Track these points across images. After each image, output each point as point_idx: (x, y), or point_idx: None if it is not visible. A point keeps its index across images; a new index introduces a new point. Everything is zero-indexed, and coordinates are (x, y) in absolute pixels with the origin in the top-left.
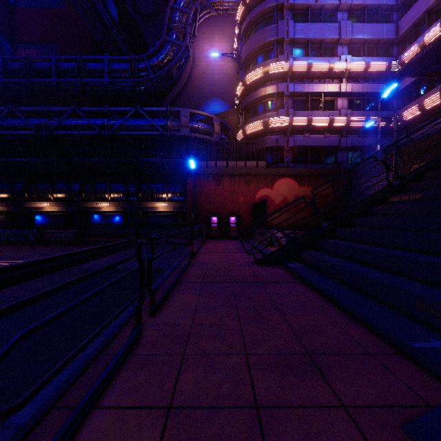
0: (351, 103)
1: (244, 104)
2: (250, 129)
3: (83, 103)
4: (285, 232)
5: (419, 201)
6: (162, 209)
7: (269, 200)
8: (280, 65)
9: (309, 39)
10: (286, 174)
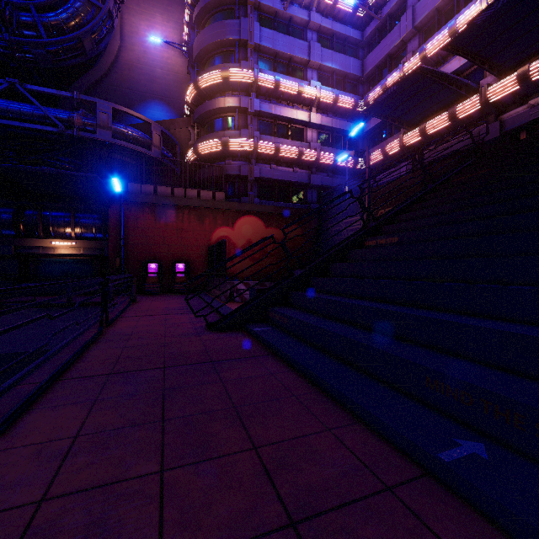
0: (320, 137)
1: (197, 114)
2: (205, 149)
3: None
4: (249, 283)
5: (399, 245)
6: (64, 250)
7: (229, 243)
8: (243, 73)
9: (277, 51)
10: (250, 211)
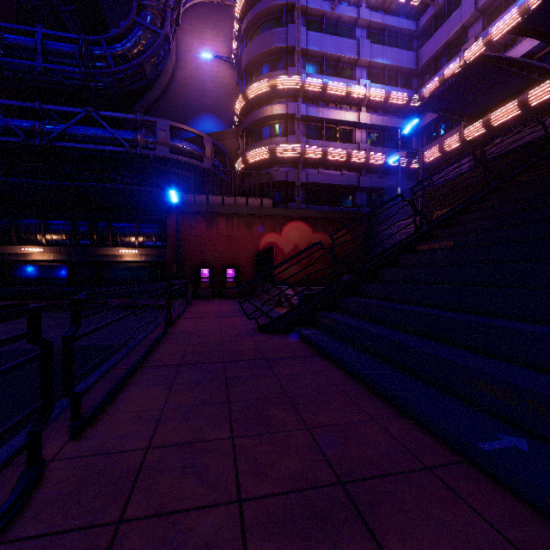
0: (370, 137)
1: (246, 124)
2: (253, 157)
3: (2, 96)
4: (297, 289)
5: (454, 249)
6: (129, 258)
7: (276, 249)
8: (290, 79)
9: (324, 54)
10: (297, 217)
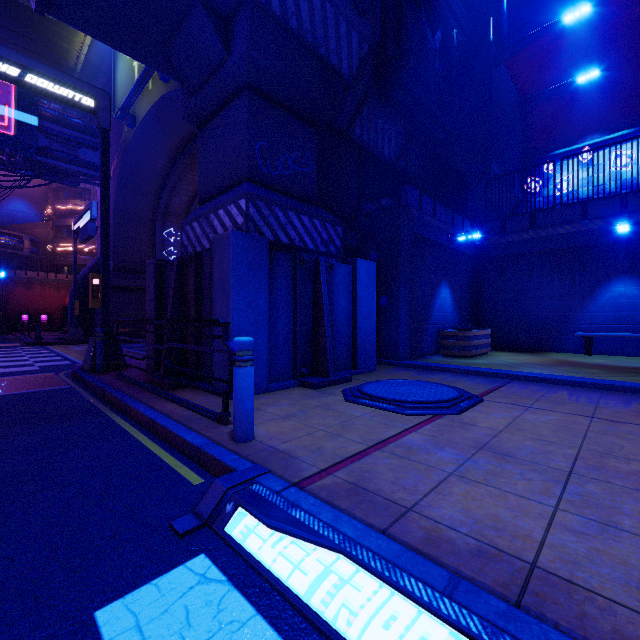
0: None
1: (56, 224)
2: (61, 248)
3: None
4: None
5: None
6: None
7: None
8: None
9: None
10: None
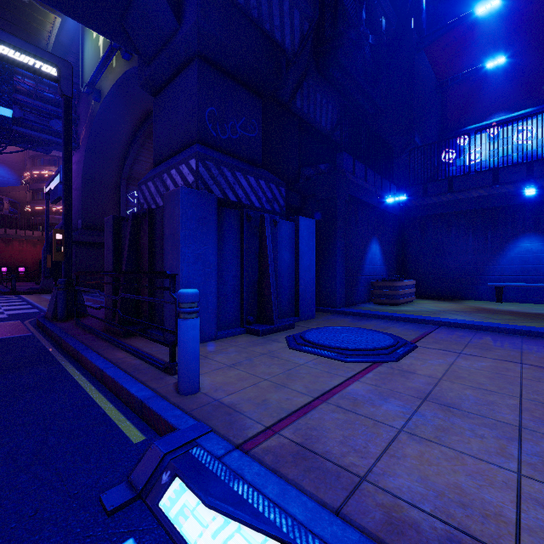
0: None
1: (33, 188)
2: (37, 209)
3: None
4: None
5: None
6: None
7: None
8: None
9: None
10: None
